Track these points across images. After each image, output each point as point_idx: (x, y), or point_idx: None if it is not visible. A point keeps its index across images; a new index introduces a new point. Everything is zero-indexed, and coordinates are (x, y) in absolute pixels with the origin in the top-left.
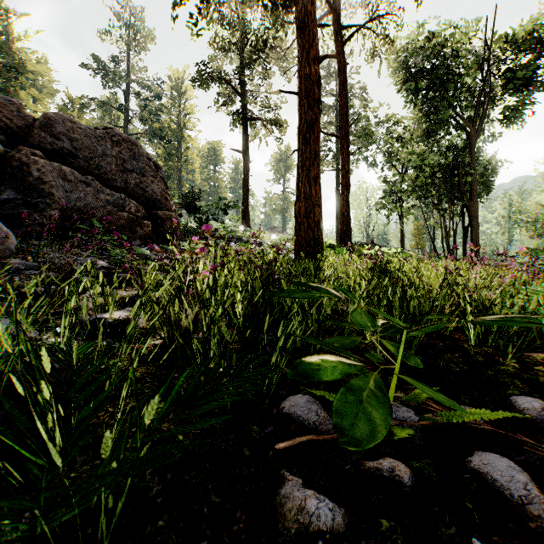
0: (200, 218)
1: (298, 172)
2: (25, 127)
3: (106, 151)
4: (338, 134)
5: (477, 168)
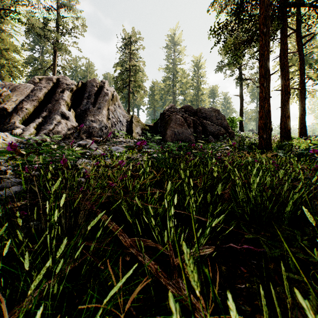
0: None
1: (281, 115)
2: (194, 112)
3: (212, 115)
4: None
5: None
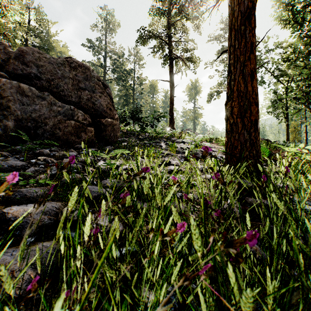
0: (141, 125)
1: (230, 70)
2: (8, 59)
3: (64, 74)
4: None
5: None
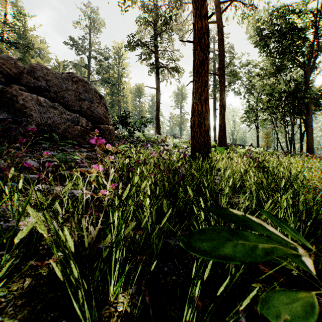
0: (129, 129)
1: (193, 96)
2: (19, 73)
3: (68, 87)
4: (215, 76)
5: (311, 93)
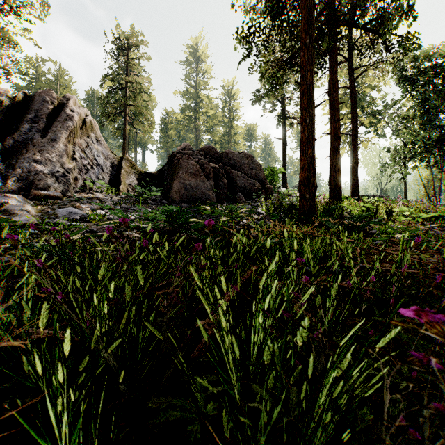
0: None
1: (330, 167)
2: (218, 157)
3: (244, 162)
4: None
5: None
